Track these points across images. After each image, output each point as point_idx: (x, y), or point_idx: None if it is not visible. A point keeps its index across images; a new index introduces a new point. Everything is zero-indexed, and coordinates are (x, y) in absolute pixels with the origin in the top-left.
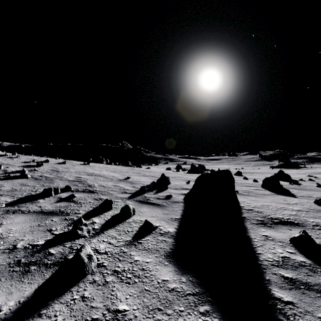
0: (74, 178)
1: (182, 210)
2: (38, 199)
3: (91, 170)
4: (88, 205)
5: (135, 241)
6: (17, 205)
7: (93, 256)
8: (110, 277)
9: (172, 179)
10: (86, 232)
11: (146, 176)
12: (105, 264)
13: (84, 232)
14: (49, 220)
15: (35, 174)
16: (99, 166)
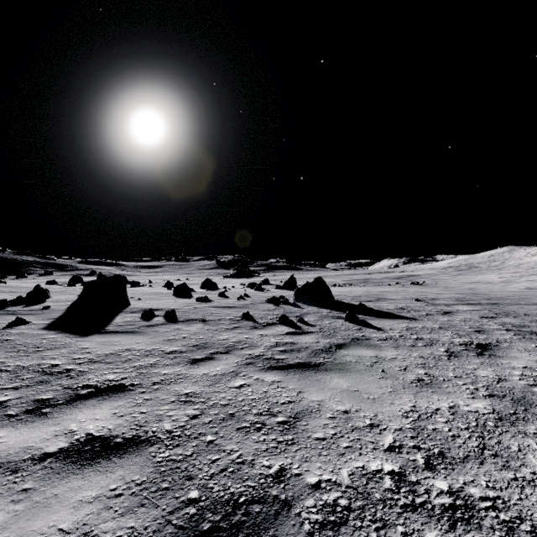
0: None
1: (62, 314)
2: None
3: None
4: None
5: (8, 328)
6: None
7: None
8: None
9: (56, 294)
10: None
11: (2, 292)
12: None
13: None
14: None
15: None
16: None
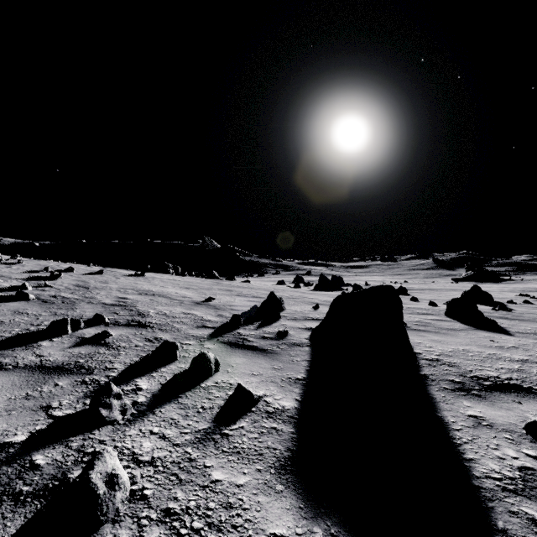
0: (115, 300)
1: (308, 361)
2: (39, 341)
3: (146, 286)
4: (132, 353)
5: (216, 430)
6: None
7: (120, 476)
8: (154, 530)
9: (288, 302)
10: (118, 412)
11: (242, 296)
12: (147, 491)
13: (113, 413)
14: (51, 384)
15: (45, 293)
16: (162, 278)
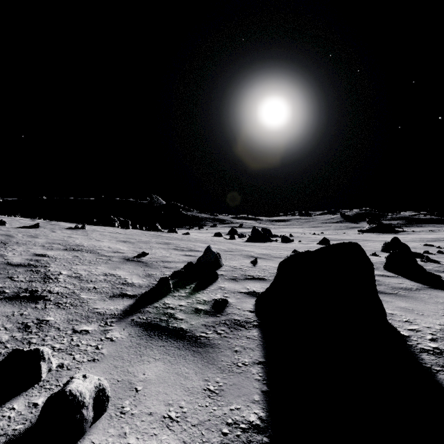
0: (27, 259)
1: (262, 365)
2: None
3: (79, 240)
4: None
5: None
6: None
7: None
8: None
9: (226, 255)
10: None
11: (179, 250)
12: None
13: None
14: None
15: None
16: (103, 231)
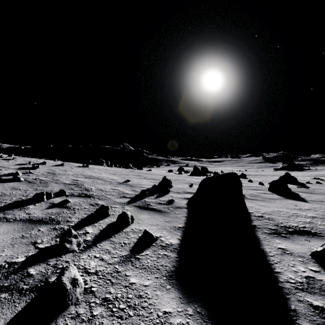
0: (71, 181)
1: (186, 217)
2: (28, 205)
3: (89, 173)
4: (82, 212)
5: (132, 256)
6: (3, 212)
7: (79, 279)
8: (98, 309)
9: (174, 182)
10: (76, 245)
11: (147, 179)
12: (93, 288)
13: (73, 246)
14: (36, 230)
15: (30, 177)
16: (99, 168)
